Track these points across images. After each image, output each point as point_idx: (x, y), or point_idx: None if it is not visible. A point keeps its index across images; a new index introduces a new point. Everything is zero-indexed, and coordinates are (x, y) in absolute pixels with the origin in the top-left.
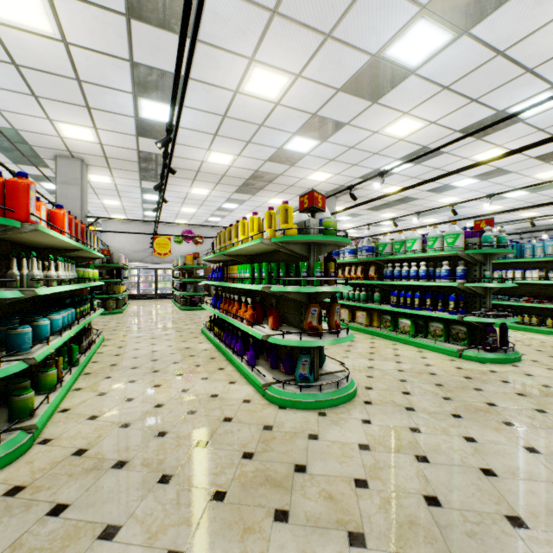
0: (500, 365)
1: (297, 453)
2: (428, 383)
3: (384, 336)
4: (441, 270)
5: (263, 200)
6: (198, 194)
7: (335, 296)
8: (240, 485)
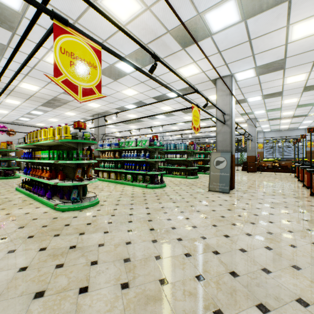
0: (158, 189)
1: (67, 222)
2: (129, 196)
3: (122, 183)
4: (141, 154)
5: (61, 112)
6: (11, 103)
7: (90, 165)
8: (41, 233)
